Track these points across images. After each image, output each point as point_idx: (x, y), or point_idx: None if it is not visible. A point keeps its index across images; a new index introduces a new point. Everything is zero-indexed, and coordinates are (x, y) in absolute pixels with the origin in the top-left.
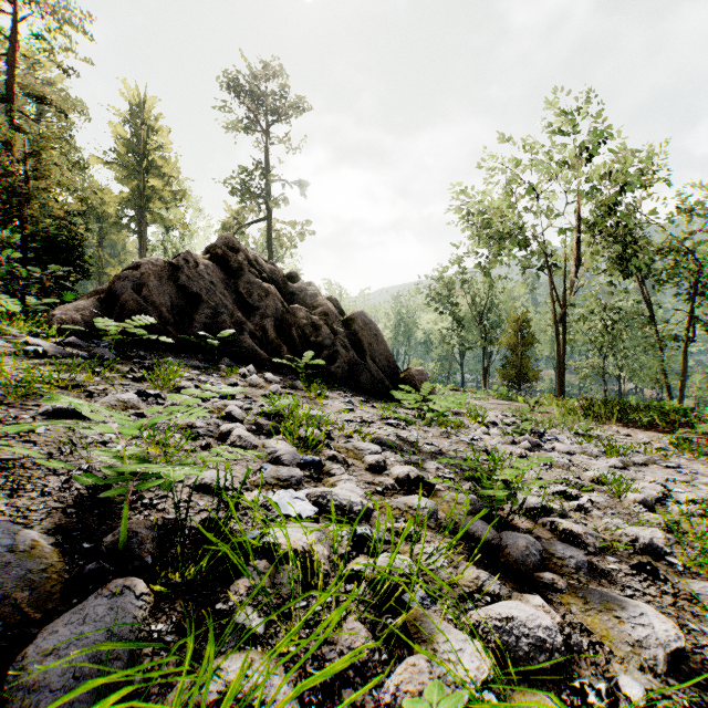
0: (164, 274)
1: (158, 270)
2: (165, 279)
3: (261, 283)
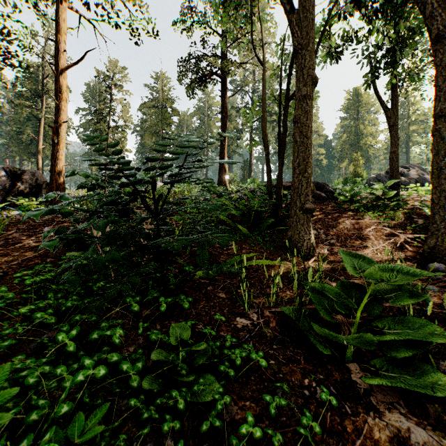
0: (374, 178)
1: (373, 177)
2: (374, 178)
3: None
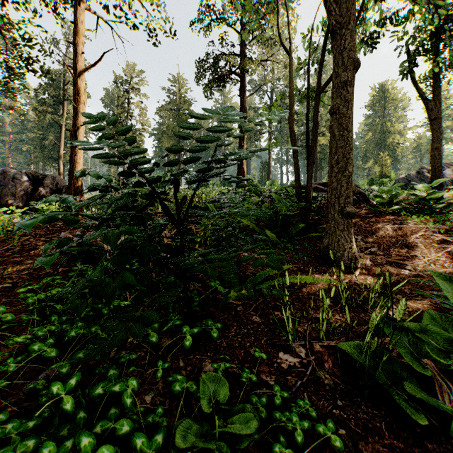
0: (403, 178)
1: (402, 178)
2: (403, 179)
3: (426, 175)
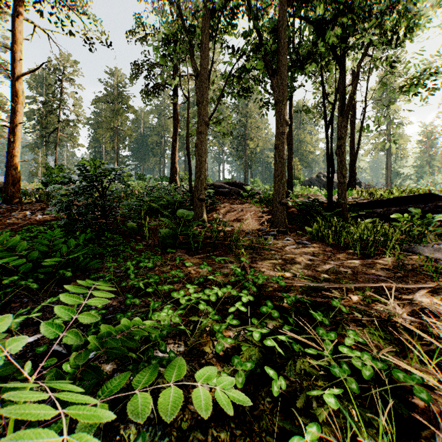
0: (307, 180)
1: (306, 180)
2: (307, 181)
3: (322, 179)
